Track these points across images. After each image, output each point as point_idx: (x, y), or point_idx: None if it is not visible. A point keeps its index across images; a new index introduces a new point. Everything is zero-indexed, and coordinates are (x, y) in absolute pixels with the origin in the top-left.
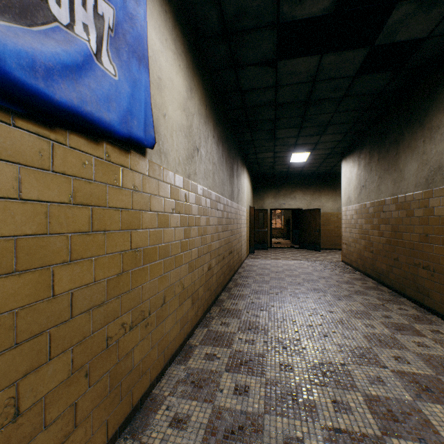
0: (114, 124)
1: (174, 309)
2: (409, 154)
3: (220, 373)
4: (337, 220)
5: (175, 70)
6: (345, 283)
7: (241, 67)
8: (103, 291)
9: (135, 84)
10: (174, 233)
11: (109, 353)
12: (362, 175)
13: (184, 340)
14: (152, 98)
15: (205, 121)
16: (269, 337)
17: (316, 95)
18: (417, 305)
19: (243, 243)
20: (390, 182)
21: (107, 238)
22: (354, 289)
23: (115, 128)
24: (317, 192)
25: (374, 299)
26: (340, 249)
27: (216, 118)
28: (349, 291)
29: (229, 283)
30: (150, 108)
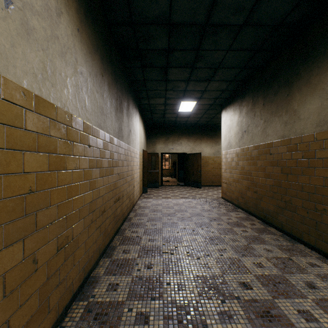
0: None
1: None
2: (308, 92)
3: None
4: (213, 163)
5: None
6: (237, 225)
7: None
8: None
9: None
10: None
11: None
12: (244, 121)
13: None
14: None
15: None
16: None
17: (216, 15)
18: (322, 255)
19: (135, 184)
20: (280, 124)
21: None
22: (249, 234)
23: None
24: (198, 140)
25: (276, 249)
26: (216, 185)
27: (87, 9)
28: (246, 238)
29: (115, 237)
30: None
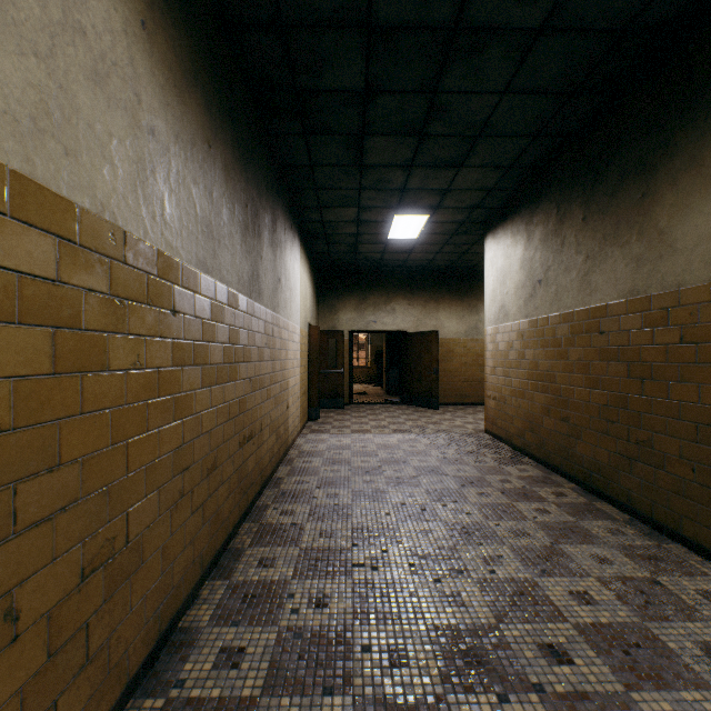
0: None
1: None
2: (695, 186)
3: None
4: (465, 353)
5: None
6: (523, 497)
7: None
8: None
9: None
10: None
11: None
12: (538, 258)
13: None
14: None
15: None
16: None
17: (480, 5)
18: None
19: (291, 402)
20: (626, 264)
21: None
22: (554, 519)
23: None
24: (432, 302)
25: (620, 556)
26: (471, 403)
27: None
28: (547, 529)
29: (243, 527)
30: None
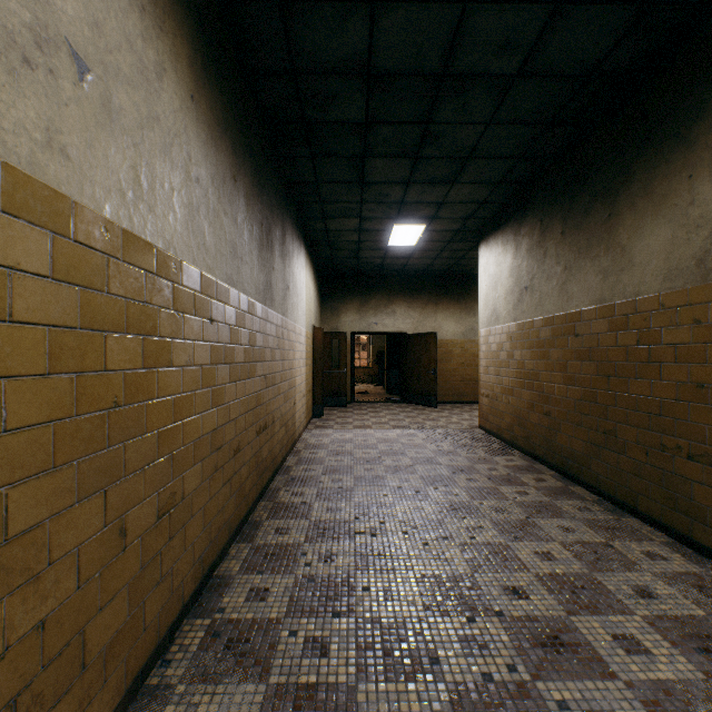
0: None
1: None
2: (648, 210)
3: None
4: (463, 354)
5: None
6: (507, 482)
7: None
8: None
9: None
10: None
11: None
12: (525, 266)
13: None
14: None
15: (142, 1)
16: None
17: (463, 58)
18: (673, 538)
19: (298, 399)
20: (595, 275)
21: None
22: (531, 499)
23: None
24: (431, 304)
25: (583, 527)
26: (468, 402)
27: (207, 54)
28: (524, 507)
29: (259, 505)
30: None
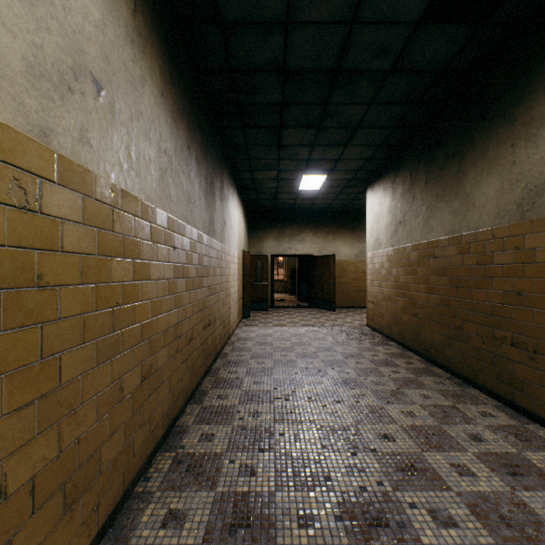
0: None
1: None
2: (484, 168)
3: None
4: (355, 271)
5: None
6: (385, 364)
7: None
8: None
9: None
10: None
11: None
12: (399, 206)
13: None
14: None
15: (132, 36)
16: None
17: (351, 60)
18: (501, 403)
19: (232, 304)
20: (449, 214)
21: None
22: (401, 376)
23: None
24: (331, 234)
25: (438, 395)
26: (359, 307)
27: (171, 63)
28: (396, 381)
29: (205, 379)
30: None
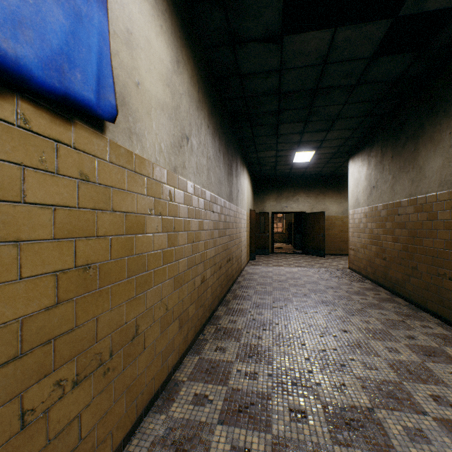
0: (27, 64)
1: (153, 339)
2: (431, 149)
3: (212, 427)
4: (342, 224)
5: (155, 30)
6: (356, 294)
7: (241, 44)
8: (14, 340)
9: (79, 20)
10: (153, 241)
11: (27, 436)
12: (373, 174)
13: (168, 375)
14: (117, 55)
15: (198, 105)
16: (274, 368)
17: (326, 82)
18: (442, 321)
19: (243, 248)
20: (408, 182)
21: (24, 252)
22: (367, 301)
23: (31, 73)
24: (321, 194)
25: (392, 314)
26: (345, 254)
27: (212, 106)
28: (362, 304)
29: (228, 295)
30: (110, 64)
